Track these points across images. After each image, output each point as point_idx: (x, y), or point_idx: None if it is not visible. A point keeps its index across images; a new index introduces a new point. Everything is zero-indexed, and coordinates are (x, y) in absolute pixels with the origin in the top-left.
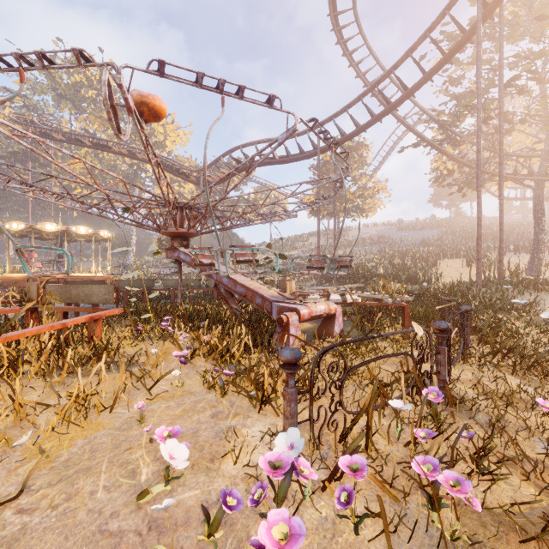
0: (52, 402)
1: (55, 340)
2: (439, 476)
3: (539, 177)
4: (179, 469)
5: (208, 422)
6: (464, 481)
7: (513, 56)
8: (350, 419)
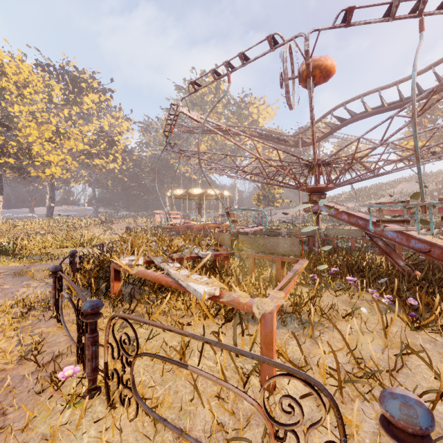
0: (322, 361)
1: (255, 281)
2: None
3: None
4: None
5: None
6: None
7: None
8: None
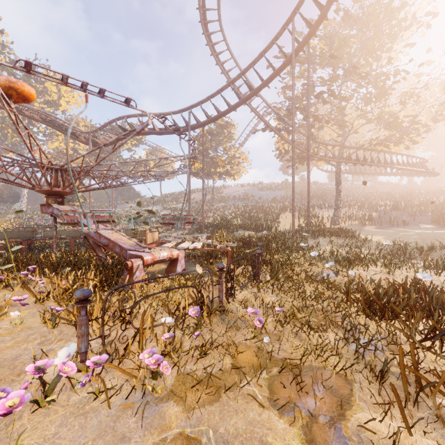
0: None
1: None
2: (150, 359)
3: (338, 160)
4: None
5: (33, 349)
6: (161, 359)
7: (319, 78)
8: (147, 334)
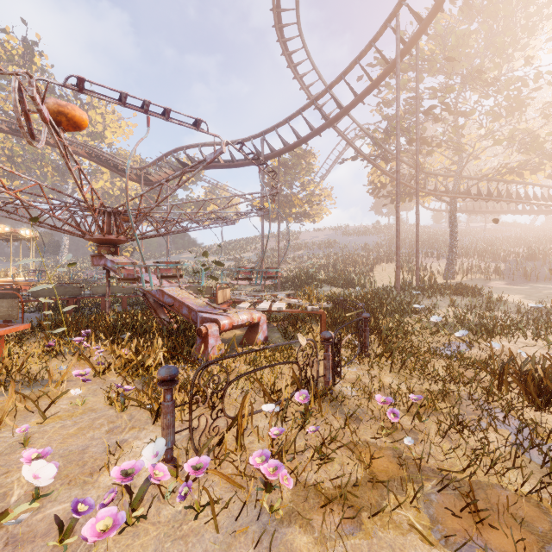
0: None
1: None
2: (265, 465)
3: (453, 195)
4: (55, 487)
5: (101, 438)
6: (281, 467)
7: (430, 88)
8: None
